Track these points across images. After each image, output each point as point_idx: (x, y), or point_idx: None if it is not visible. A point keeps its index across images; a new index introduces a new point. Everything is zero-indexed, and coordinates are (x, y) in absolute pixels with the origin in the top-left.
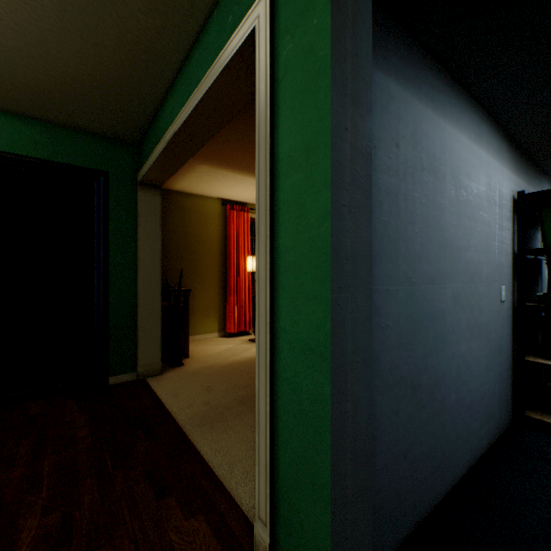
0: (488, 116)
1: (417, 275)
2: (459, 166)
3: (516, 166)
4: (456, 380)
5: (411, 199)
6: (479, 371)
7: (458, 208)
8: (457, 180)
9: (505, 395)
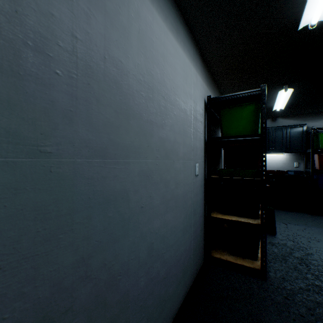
0: (185, 23)
1: (63, 143)
2: (151, 39)
3: (207, 80)
4: (148, 260)
5: (38, 10)
6: (176, 238)
7: (150, 82)
8: (149, 51)
9: (199, 245)
